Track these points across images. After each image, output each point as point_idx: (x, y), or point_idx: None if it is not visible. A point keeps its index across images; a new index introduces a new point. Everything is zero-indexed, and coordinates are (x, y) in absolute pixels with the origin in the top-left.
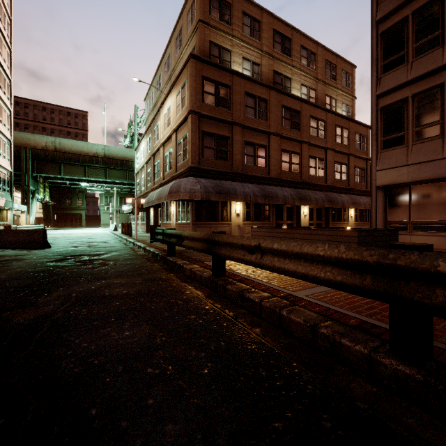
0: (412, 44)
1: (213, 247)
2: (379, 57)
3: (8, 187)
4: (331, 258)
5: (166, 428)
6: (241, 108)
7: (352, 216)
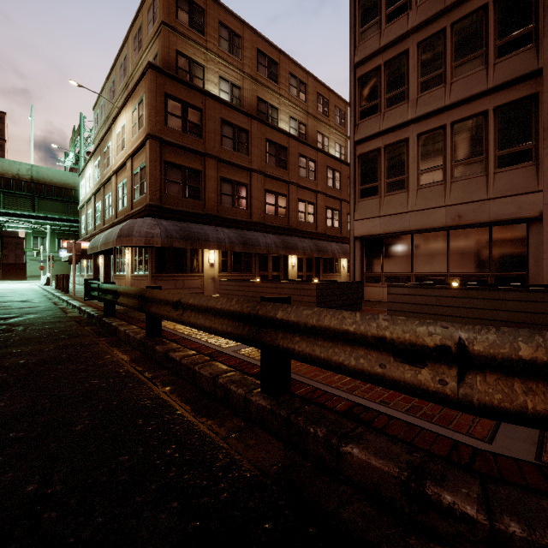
0: (384, 94)
1: (145, 304)
2: (357, 102)
3: None
4: (225, 311)
5: (5, 476)
6: (216, 137)
7: (344, 267)
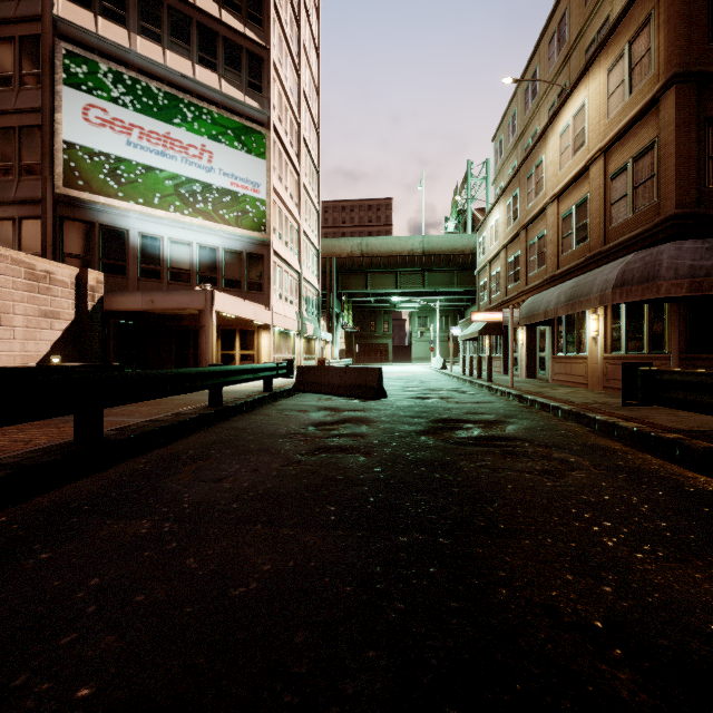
0: None
1: None
2: None
3: (316, 310)
4: None
5: None
6: None
7: None
